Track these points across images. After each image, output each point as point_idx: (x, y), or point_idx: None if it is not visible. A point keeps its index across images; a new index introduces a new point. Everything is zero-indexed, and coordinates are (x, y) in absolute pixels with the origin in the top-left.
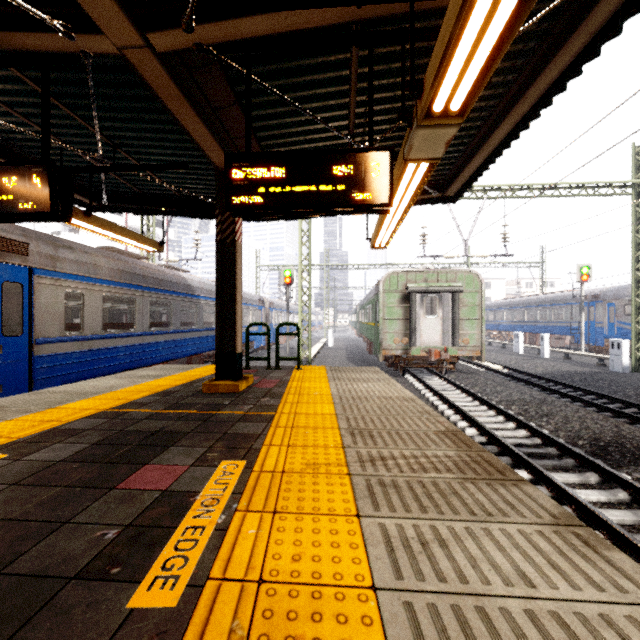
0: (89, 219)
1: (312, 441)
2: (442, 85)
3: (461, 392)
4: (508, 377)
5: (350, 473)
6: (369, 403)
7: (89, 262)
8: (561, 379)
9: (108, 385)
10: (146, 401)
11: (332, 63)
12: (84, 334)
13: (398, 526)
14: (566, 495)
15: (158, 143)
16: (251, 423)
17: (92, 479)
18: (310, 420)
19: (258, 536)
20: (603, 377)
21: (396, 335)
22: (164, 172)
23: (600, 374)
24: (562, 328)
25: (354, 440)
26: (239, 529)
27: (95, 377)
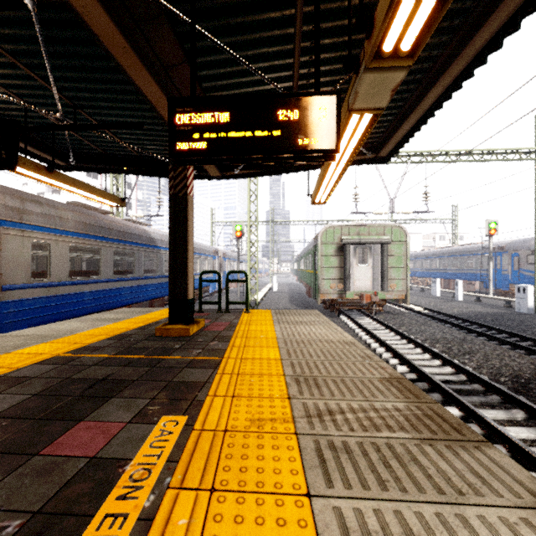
0: (52, 174)
1: (257, 391)
2: (395, 17)
3: (390, 331)
4: (429, 317)
5: (297, 432)
6: (312, 347)
7: (56, 215)
8: (475, 319)
9: (69, 328)
10: (100, 345)
11: (277, 20)
12: (51, 281)
13: (357, 512)
14: (498, 433)
15: (116, 104)
16: (198, 369)
17: (17, 441)
18: (256, 366)
19: (189, 530)
20: (512, 317)
21: (332, 281)
22: (124, 133)
23: (509, 315)
24: (472, 275)
25: (300, 389)
26: (168, 518)
27: (62, 320)
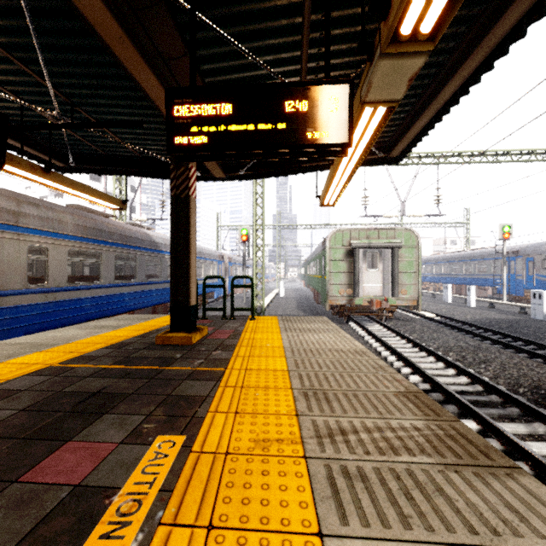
0: (49, 175)
1: (263, 406)
2: None
3: (401, 338)
4: (441, 324)
5: (306, 455)
6: (321, 357)
7: (54, 218)
8: (489, 326)
9: (67, 336)
10: (97, 354)
11: (284, 8)
12: (48, 286)
13: None
14: (520, 450)
15: (115, 101)
16: (199, 382)
17: None
18: (261, 378)
19: None
20: (527, 324)
21: (341, 286)
22: (124, 133)
23: (524, 321)
24: (485, 280)
25: (309, 405)
26: None
27: (60, 327)
